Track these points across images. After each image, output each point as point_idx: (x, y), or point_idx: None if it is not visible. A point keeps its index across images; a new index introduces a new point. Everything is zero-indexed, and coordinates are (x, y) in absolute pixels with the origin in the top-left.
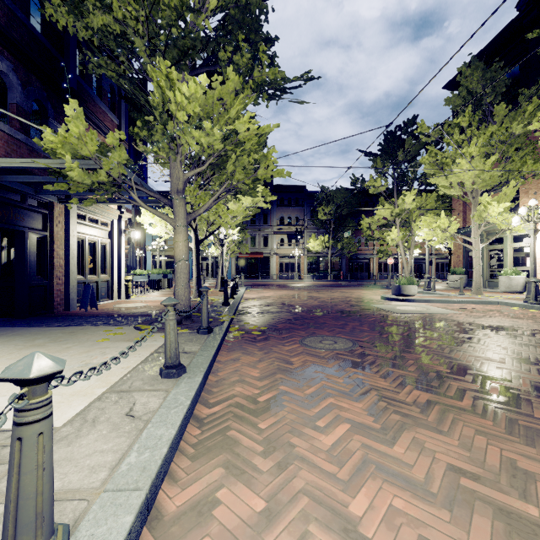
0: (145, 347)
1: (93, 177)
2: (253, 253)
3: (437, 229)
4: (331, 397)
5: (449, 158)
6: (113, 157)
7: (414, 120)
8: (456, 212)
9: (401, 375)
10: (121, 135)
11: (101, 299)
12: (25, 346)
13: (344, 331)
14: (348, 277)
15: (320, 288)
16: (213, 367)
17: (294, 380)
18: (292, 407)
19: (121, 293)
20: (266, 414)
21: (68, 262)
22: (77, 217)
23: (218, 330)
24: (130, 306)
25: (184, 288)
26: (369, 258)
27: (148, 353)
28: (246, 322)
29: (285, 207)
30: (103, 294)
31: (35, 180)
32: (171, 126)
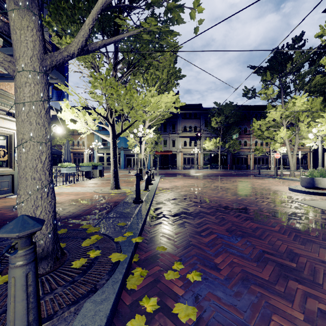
0: None
1: None
2: (165, 151)
3: None
4: None
5: None
6: None
7: (301, 37)
8: None
9: None
10: None
11: None
12: None
13: None
14: (231, 167)
15: (218, 177)
16: None
17: None
18: None
19: None
20: None
21: None
22: None
23: None
24: None
25: (33, 200)
26: (247, 154)
27: None
28: (160, 246)
29: (187, 120)
30: None
31: None
32: None
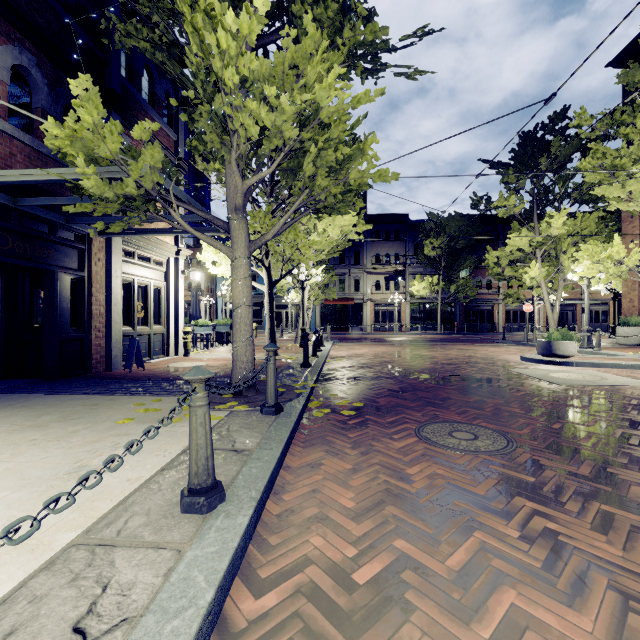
0: (179, 436)
1: (116, 188)
2: (342, 299)
3: (607, 261)
4: (507, 586)
5: (627, 156)
6: (143, 158)
7: (564, 113)
8: (628, 238)
9: (634, 525)
10: (152, 124)
11: (154, 356)
12: (22, 426)
13: (484, 413)
14: (463, 329)
15: (428, 343)
16: (276, 480)
17: (419, 525)
18: (427, 611)
19: (178, 348)
20: (372, 633)
21: (110, 310)
22: (124, 254)
23: (291, 408)
24: (185, 366)
25: (245, 346)
26: (493, 305)
27: (180, 448)
28: (333, 394)
29: (382, 242)
30: (157, 349)
31: (57, 202)
32: (220, 104)
